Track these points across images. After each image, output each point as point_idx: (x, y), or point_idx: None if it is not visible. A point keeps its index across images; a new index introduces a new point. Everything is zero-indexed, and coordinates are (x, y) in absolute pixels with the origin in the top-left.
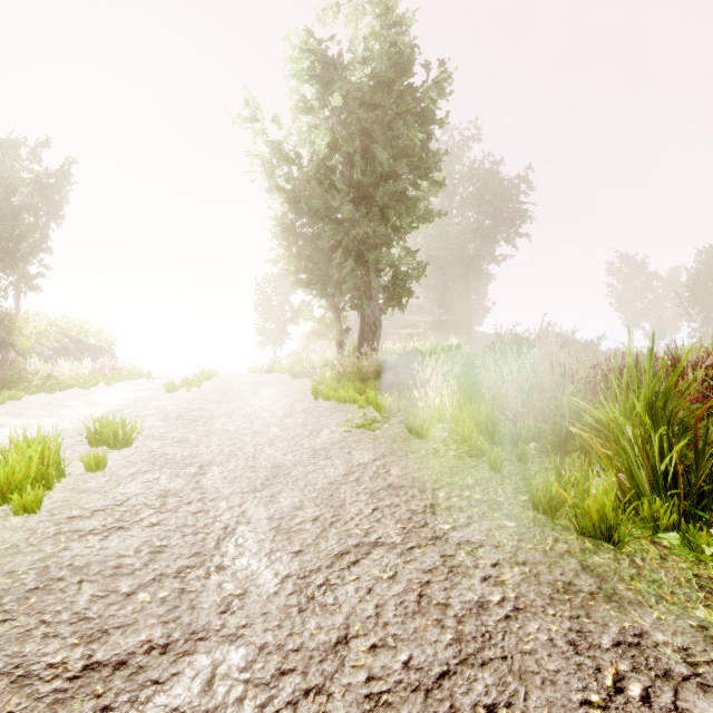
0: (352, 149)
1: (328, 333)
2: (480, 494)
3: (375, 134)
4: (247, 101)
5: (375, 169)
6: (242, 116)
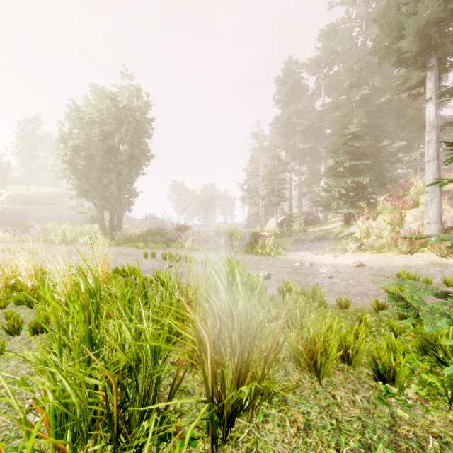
0: (131, 149)
1: (96, 221)
2: (222, 253)
3: (134, 142)
4: (80, 111)
5: (132, 154)
6: (76, 116)
